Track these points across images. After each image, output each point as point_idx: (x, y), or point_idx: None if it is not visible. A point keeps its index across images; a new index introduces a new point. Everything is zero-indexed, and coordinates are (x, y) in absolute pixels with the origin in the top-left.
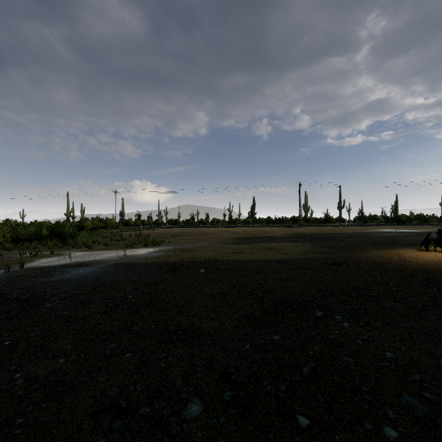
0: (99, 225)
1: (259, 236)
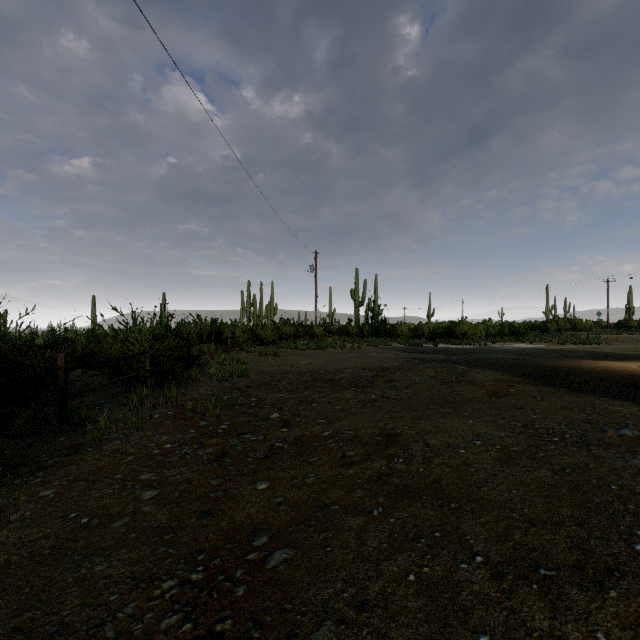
0: (565, 326)
1: None
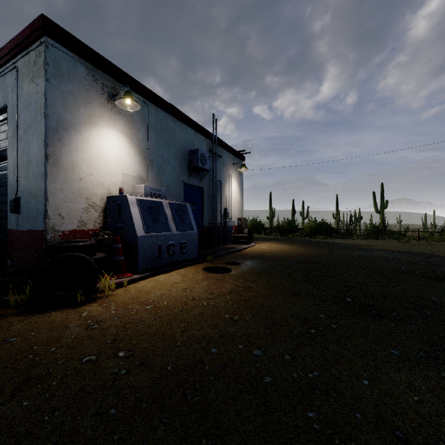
0: None
1: None
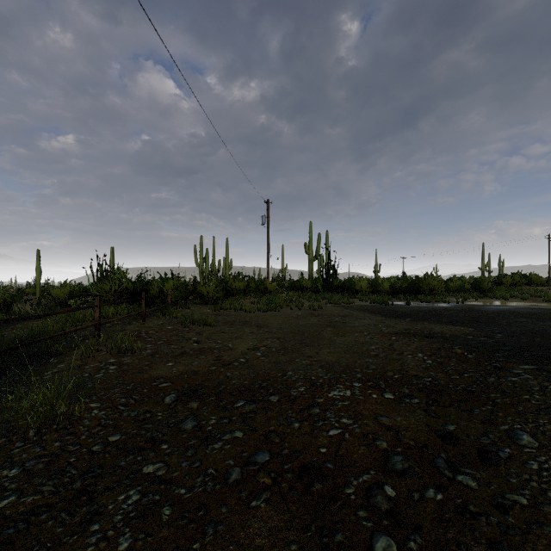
0: (520, 281)
1: None
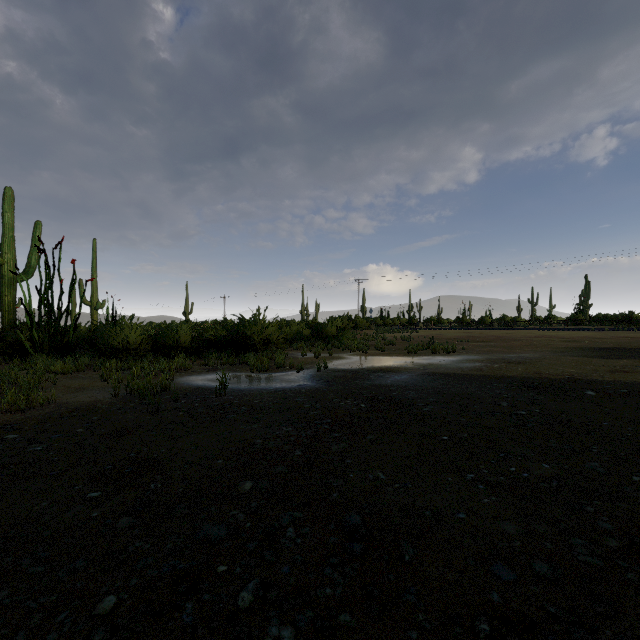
0: (349, 325)
1: (633, 346)
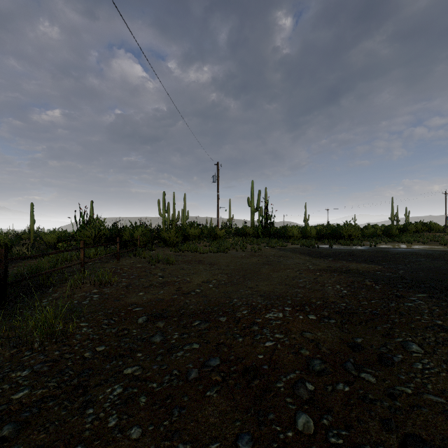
0: (422, 228)
1: None
